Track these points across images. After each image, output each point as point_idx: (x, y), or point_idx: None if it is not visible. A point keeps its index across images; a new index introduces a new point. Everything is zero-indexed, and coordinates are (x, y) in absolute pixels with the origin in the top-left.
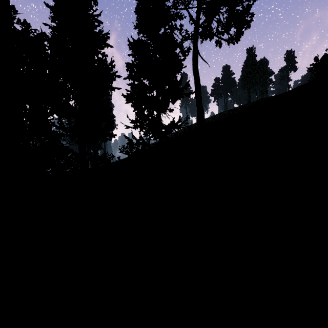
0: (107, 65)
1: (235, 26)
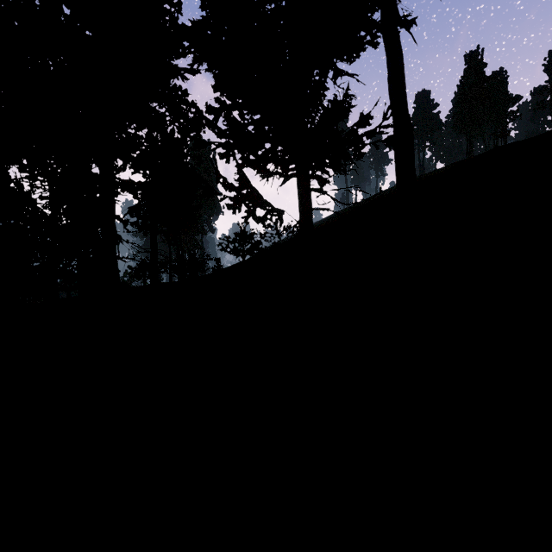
0: (160, 4)
1: None
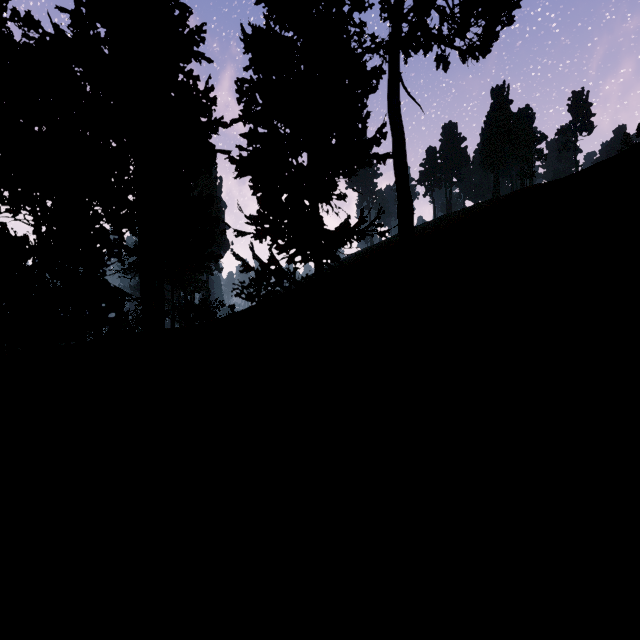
0: (199, 99)
1: (483, 16)
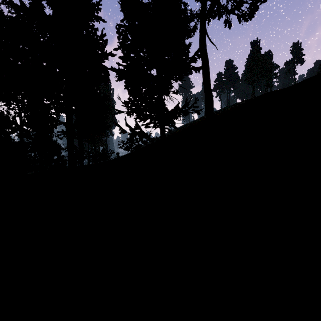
0: (97, 40)
1: None
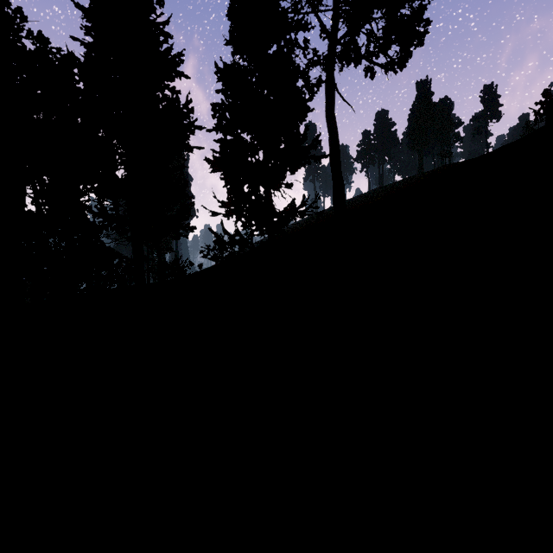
0: (180, 109)
1: (398, 43)
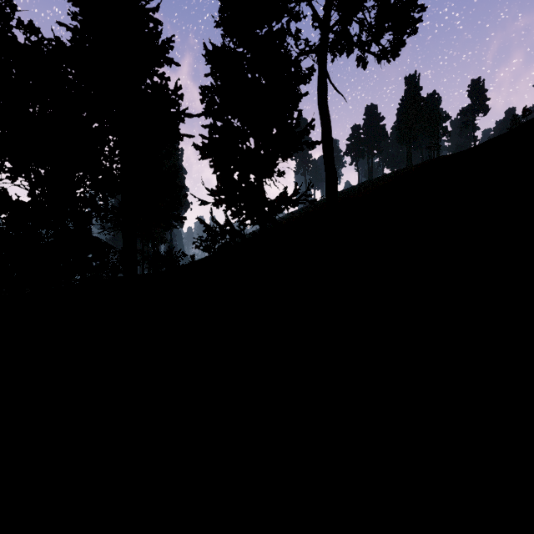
0: (169, 96)
1: (392, 29)
